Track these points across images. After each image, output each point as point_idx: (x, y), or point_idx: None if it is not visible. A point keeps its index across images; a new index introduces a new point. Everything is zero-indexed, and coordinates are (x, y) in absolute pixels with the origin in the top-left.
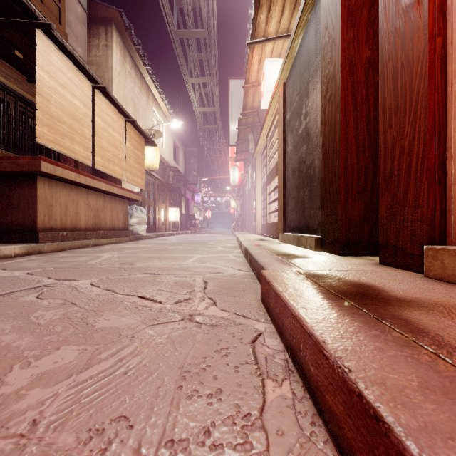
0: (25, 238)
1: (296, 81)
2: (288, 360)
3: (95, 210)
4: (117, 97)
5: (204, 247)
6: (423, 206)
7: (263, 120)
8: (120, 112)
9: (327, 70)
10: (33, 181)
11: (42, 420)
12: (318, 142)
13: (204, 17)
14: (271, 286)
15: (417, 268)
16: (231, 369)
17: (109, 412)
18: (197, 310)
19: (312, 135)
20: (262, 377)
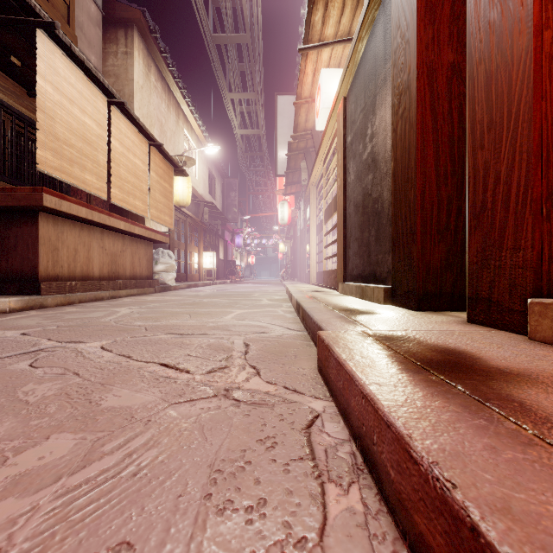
0: (23, 289)
1: (360, 95)
2: (356, 453)
3: (112, 254)
4: (140, 116)
5: (245, 300)
6: (526, 248)
7: (318, 144)
8: (143, 134)
9: (399, 79)
10: (33, 218)
11: (10, 549)
12: (387, 170)
13: (247, 18)
14: (332, 352)
15: (517, 327)
16: (279, 468)
17: (106, 535)
18: (234, 382)
19: (380, 161)
20: (321, 480)
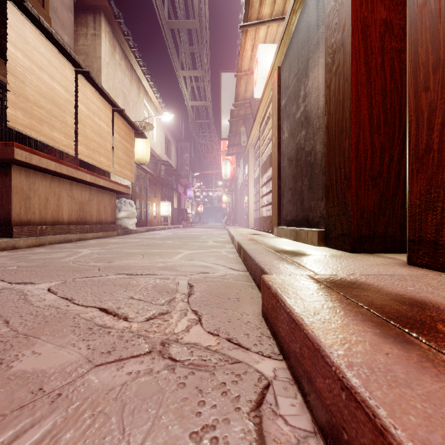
0: None
1: (293, 62)
2: None
3: (80, 203)
4: (106, 88)
5: (194, 242)
6: None
7: (255, 111)
8: (107, 101)
9: (333, 39)
10: (7, 170)
11: None
12: (320, 125)
13: (196, 7)
14: (282, 304)
15: None
16: None
17: None
18: (173, 333)
19: (313, 118)
20: None
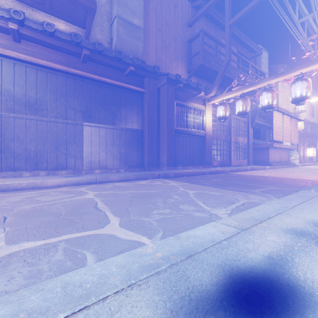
0: (266, 164)
1: None
2: None
3: (280, 155)
4: (280, 102)
5: None
6: None
7: None
8: (289, 116)
9: None
10: (267, 149)
11: None
12: None
13: None
14: None
15: None
16: None
17: None
18: None
19: None
20: None
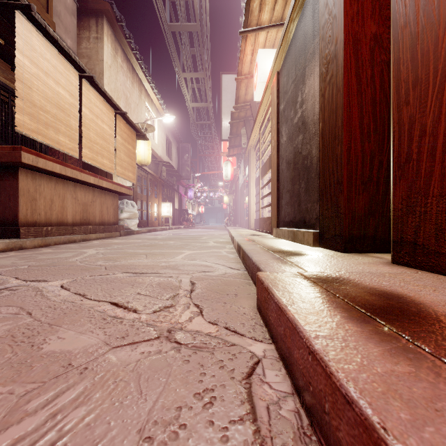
0: (5, 233)
1: (291, 68)
2: (301, 412)
3: (84, 204)
4: (109, 90)
5: (195, 242)
6: None
7: (256, 113)
8: (110, 104)
9: (327, 50)
10: (14, 173)
11: None
12: (315, 130)
13: (197, 10)
14: (271, 296)
15: (444, 269)
16: (217, 433)
17: None
18: (178, 322)
19: (309, 123)
20: None
